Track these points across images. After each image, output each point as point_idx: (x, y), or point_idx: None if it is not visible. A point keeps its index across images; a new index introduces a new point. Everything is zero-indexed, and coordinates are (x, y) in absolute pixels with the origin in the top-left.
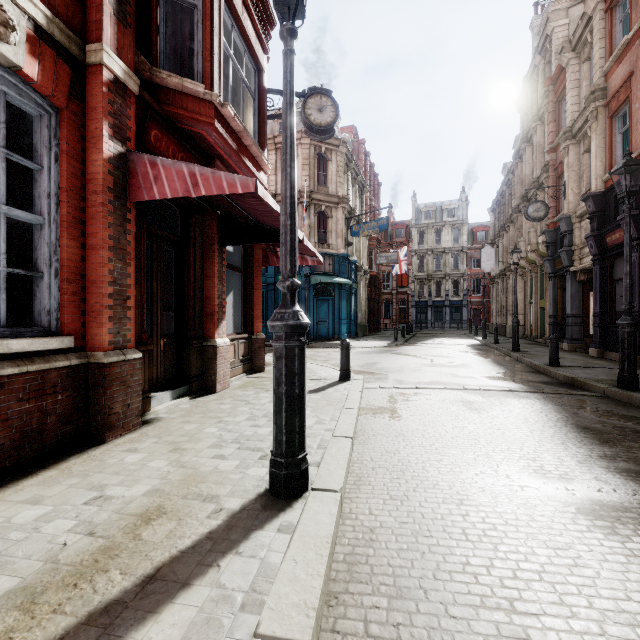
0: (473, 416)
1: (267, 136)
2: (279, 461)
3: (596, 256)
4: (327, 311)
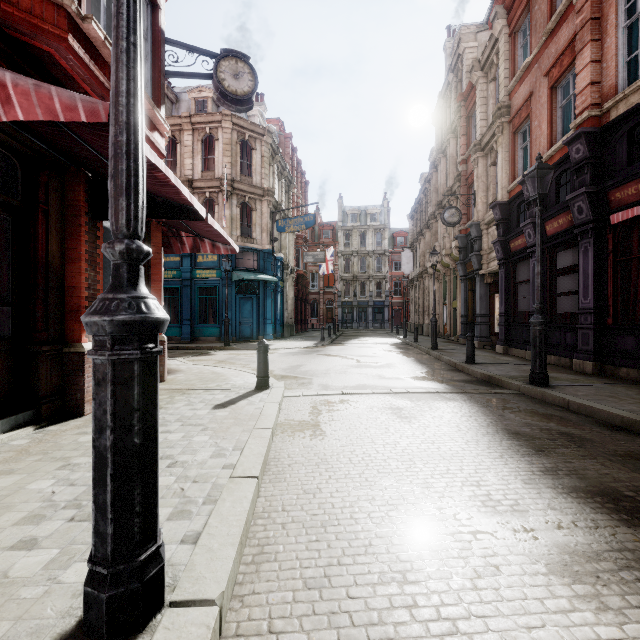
0: (404, 427)
1: (182, 114)
2: (100, 571)
3: (502, 260)
4: (251, 310)
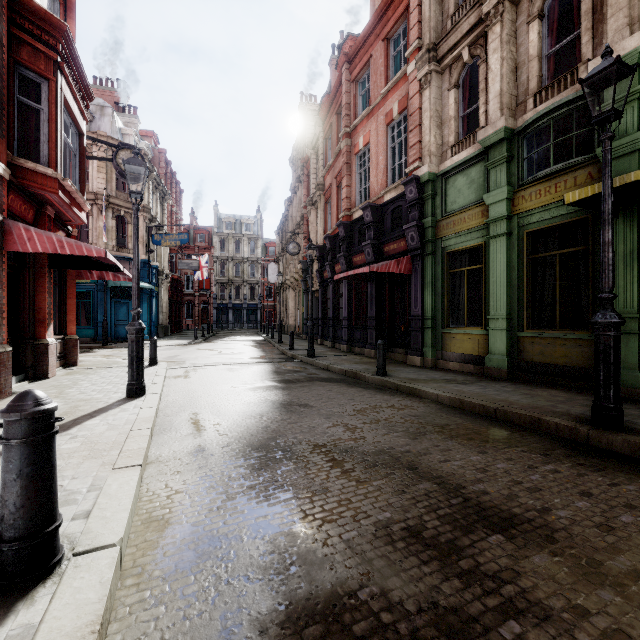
0: (230, 373)
1: None
2: (133, 383)
3: (320, 283)
4: (127, 313)
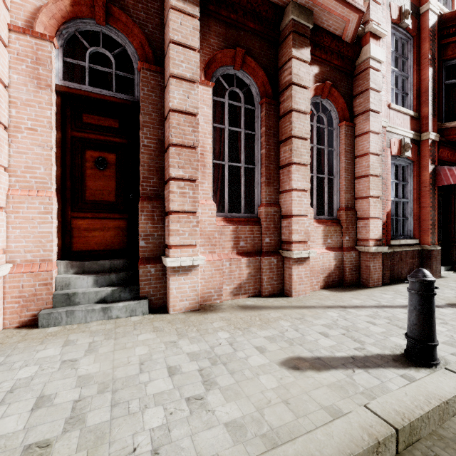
0: None
1: None
2: None
3: None
4: None
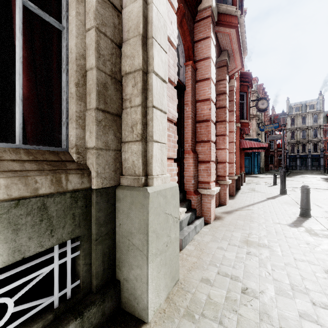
0: (318, 192)
1: None
2: (282, 189)
3: None
4: (248, 162)
